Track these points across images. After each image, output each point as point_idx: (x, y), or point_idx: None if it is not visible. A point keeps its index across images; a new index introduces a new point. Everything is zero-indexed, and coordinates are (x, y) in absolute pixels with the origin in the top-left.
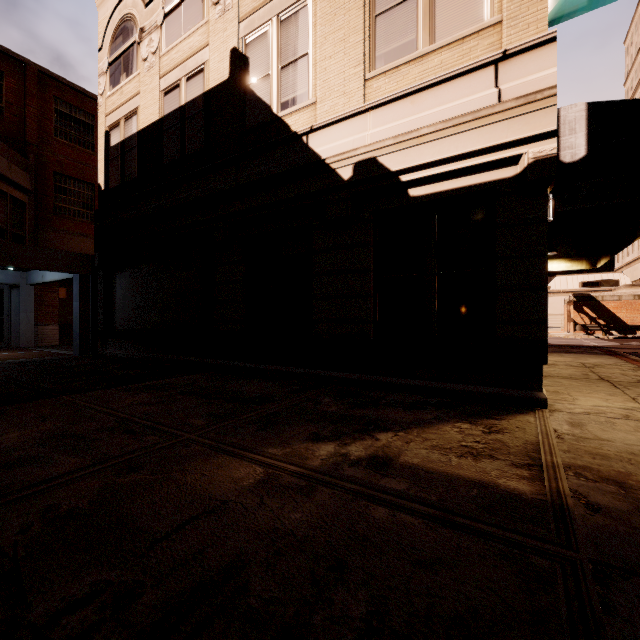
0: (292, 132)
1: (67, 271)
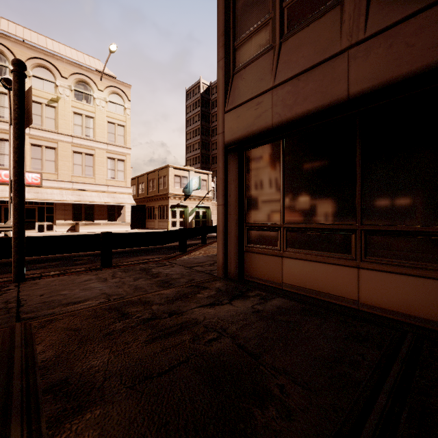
0: None
1: None
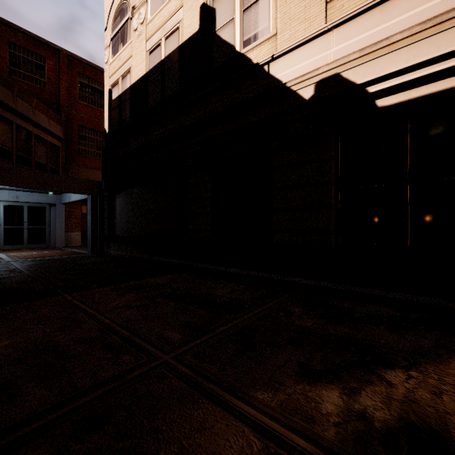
0: (254, 64)
1: (83, 193)
